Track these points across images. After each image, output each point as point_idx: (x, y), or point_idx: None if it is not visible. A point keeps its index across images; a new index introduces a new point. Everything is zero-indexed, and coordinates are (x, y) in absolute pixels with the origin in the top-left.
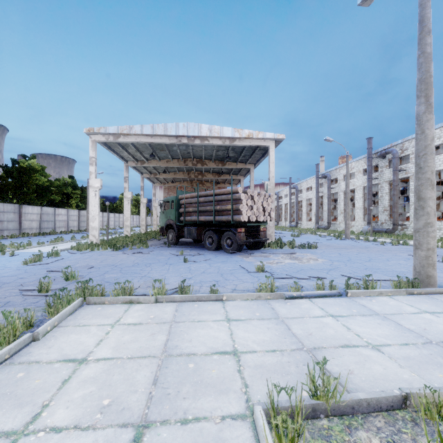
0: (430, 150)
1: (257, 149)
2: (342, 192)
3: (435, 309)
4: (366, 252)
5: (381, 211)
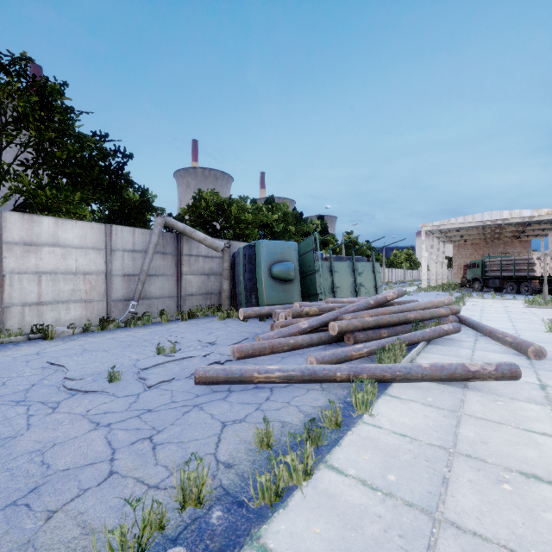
0: None
1: None
2: None
3: None
4: None
5: None
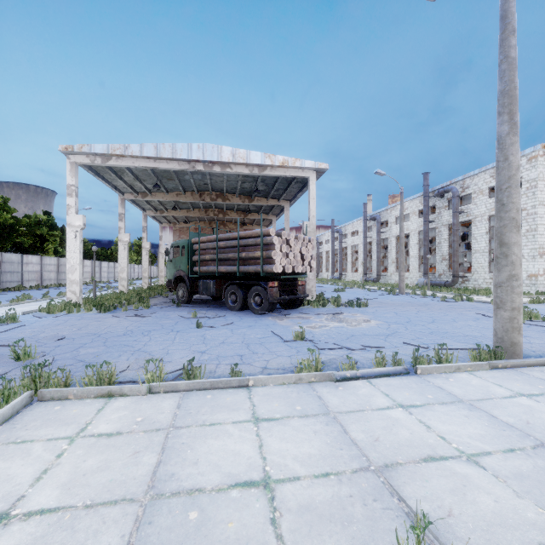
0: (515, 182)
1: (293, 182)
2: (394, 238)
3: (530, 389)
4: (427, 311)
5: (439, 260)
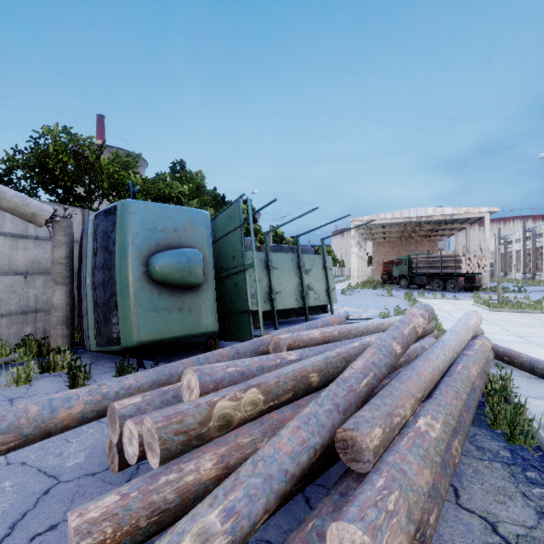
0: None
1: (473, 217)
2: None
3: None
4: None
5: None
